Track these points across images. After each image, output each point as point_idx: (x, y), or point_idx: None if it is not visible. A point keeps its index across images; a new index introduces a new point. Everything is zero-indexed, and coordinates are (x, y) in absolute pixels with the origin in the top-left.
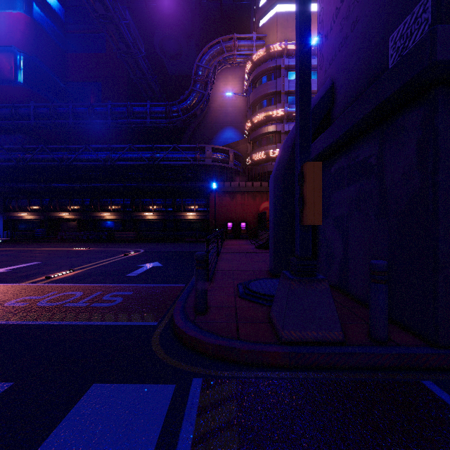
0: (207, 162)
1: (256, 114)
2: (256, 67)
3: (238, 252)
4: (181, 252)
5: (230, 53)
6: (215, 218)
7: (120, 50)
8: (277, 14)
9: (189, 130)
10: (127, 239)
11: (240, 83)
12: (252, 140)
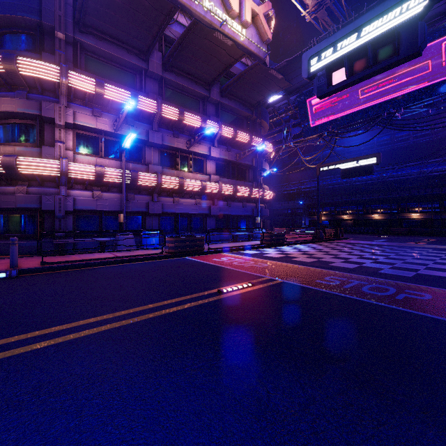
0: None
1: None
2: None
3: None
4: None
5: None
6: None
7: None
8: None
9: None
10: (400, 233)
11: None
12: None
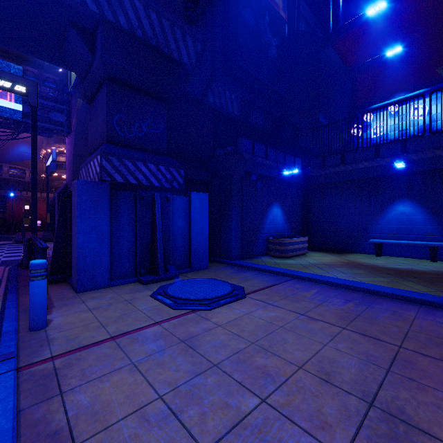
0: (4, 177)
1: (51, 146)
2: None
3: None
4: None
5: None
6: (12, 217)
7: None
8: None
9: None
10: None
11: None
12: None
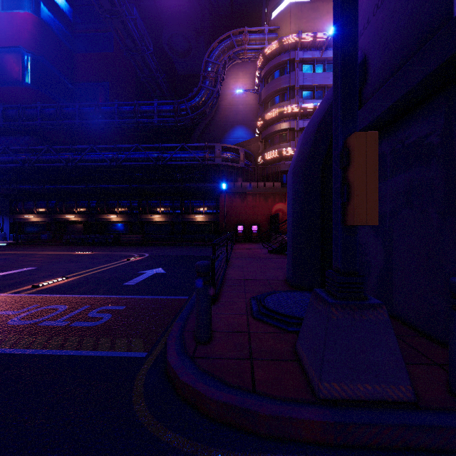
0: (216, 162)
1: (269, 111)
2: (269, 62)
3: (250, 257)
4: (187, 256)
5: (240, 48)
6: (225, 220)
7: (127, 47)
8: (290, 4)
9: (198, 129)
10: (133, 242)
11: (251, 79)
12: (263, 139)
